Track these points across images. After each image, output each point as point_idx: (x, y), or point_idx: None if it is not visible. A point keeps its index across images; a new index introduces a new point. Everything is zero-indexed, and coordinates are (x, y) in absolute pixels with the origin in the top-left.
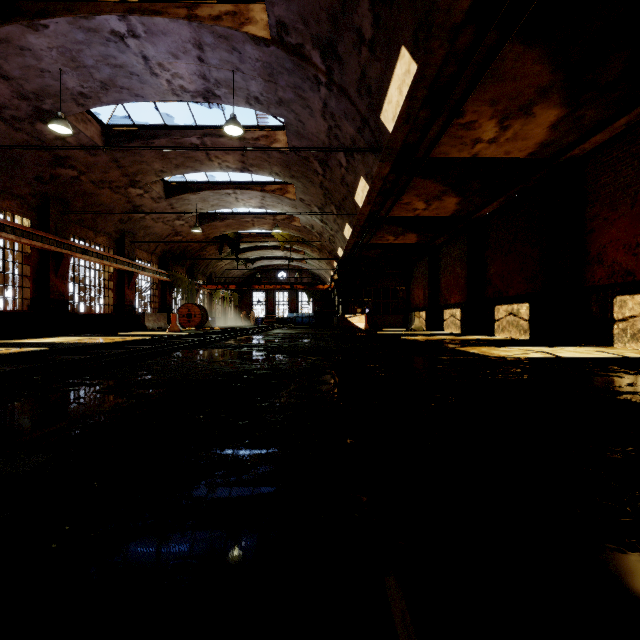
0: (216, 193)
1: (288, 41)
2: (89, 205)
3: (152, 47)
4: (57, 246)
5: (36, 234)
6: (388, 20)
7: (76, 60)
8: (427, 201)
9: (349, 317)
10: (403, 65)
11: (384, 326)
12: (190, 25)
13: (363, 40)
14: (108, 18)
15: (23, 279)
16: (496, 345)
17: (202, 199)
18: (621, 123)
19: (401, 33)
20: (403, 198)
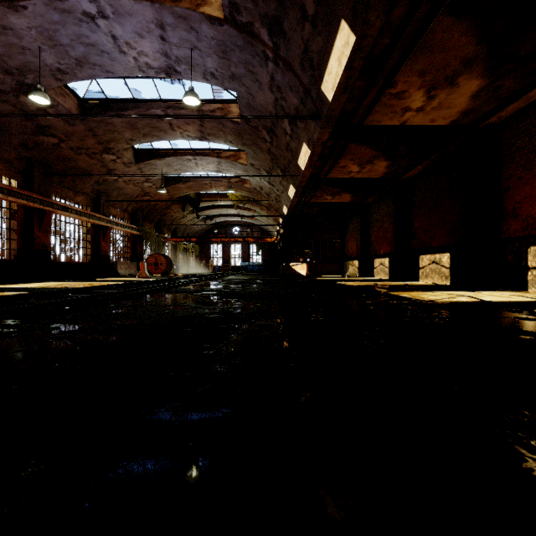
0: (179, 159)
1: (239, 20)
2: (69, 169)
3: (120, 27)
4: (40, 204)
5: (21, 193)
6: None
7: (53, 39)
8: (361, 165)
9: (293, 265)
10: (342, 37)
11: (322, 273)
12: (152, 6)
13: (306, 16)
14: (80, 0)
15: (10, 232)
16: (423, 290)
17: (167, 164)
18: (535, 92)
19: (341, 7)
20: (340, 162)
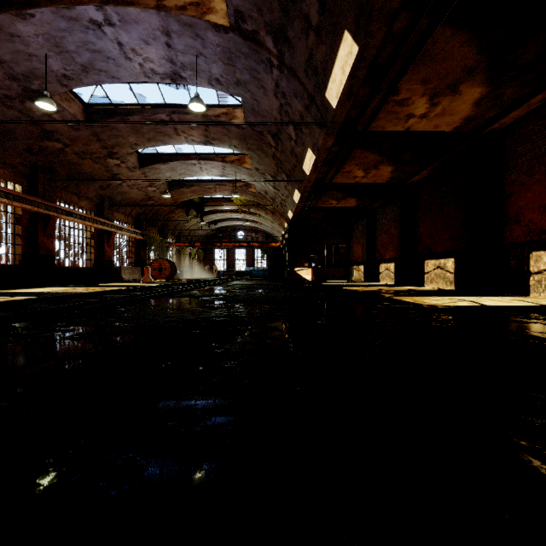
0: (183, 163)
1: (244, 28)
2: (73, 173)
3: (126, 34)
4: (45, 209)
5: (26, 198)
6: (333, 7)
7: (59, 46)
8: (365, 170)
9: (298, 270)
10: (346, 47)
11: (328, 278)
12: (159, 14)
13: (310, 26)
14: (87, 8)
15: (15, 237)
16: (426, 295)
17: (171, 168)
18: (537, 100)
19: (344, 18)
20: (345, 167)
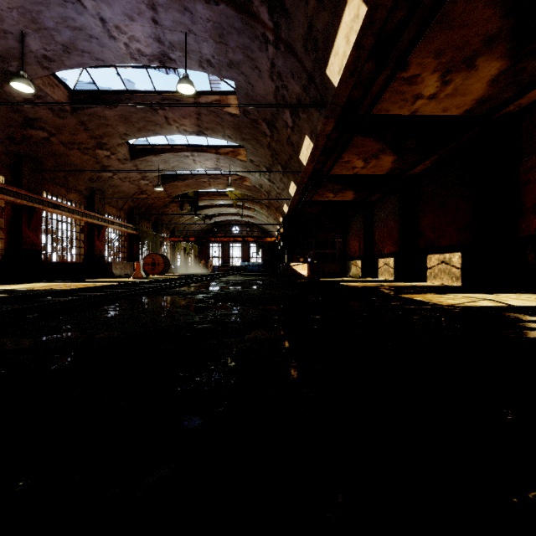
0: (176, 155)
1: None
2: (60, 165)
3: (108, 8)
4: (29, 201)
5: (8, 189)
6: None
7: (37, 22)
8: (365, 159)
9: (293, 265)
10: (352, 10)
11: (324, 273)
12: None
13: None
14: None
15: None
16: (436, 292)
17: (163, 161)
18: None
19: None
20: (344, 156)
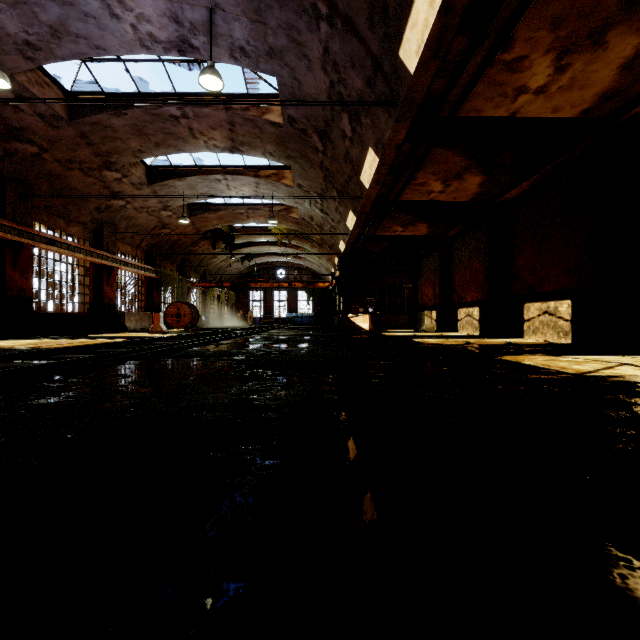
0: (205, 179)
1: None
2: (57, 189)
3: None
4: (15, 234)
5: None
6: None
7: None
8: (445, 181)
9: (352, 317)
10: None
11: (389, 327)
12: None
13: None
14: None
15: None
16: (546, 352)
17: (189, 186)
18: None
19: None
20: (418, 177)
